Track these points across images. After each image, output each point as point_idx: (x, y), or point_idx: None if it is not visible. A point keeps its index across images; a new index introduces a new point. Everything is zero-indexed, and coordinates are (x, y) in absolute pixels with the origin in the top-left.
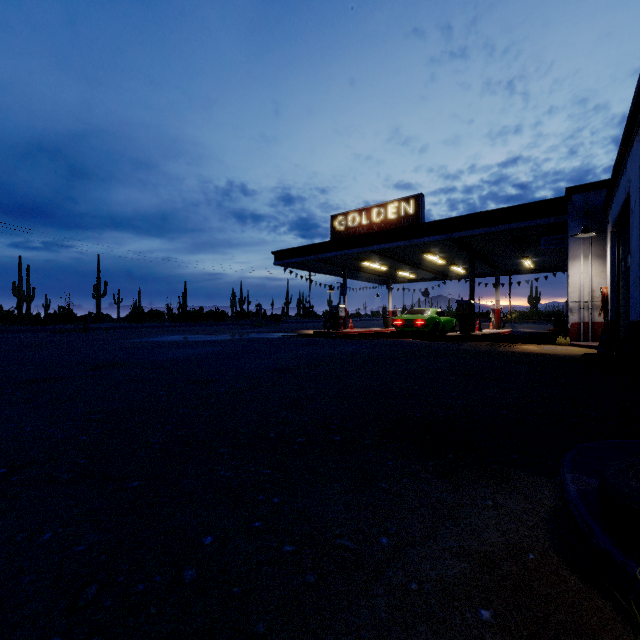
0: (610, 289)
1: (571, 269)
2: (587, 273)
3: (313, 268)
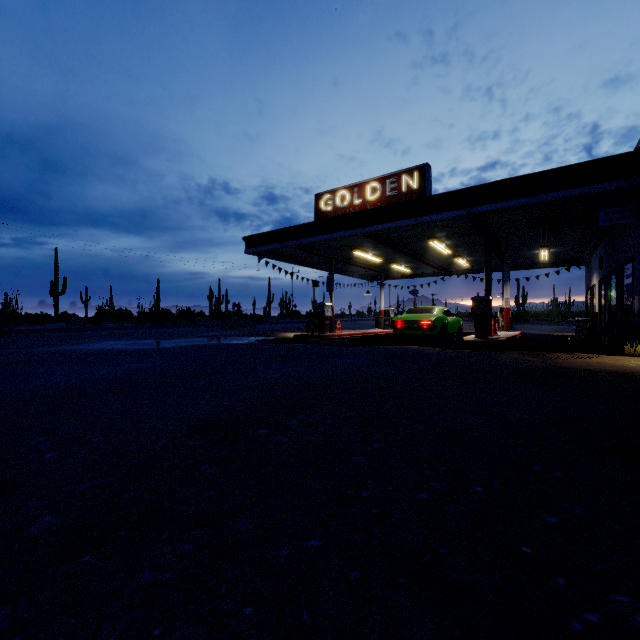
0: None
1: None
2: None
3: (294, 259)
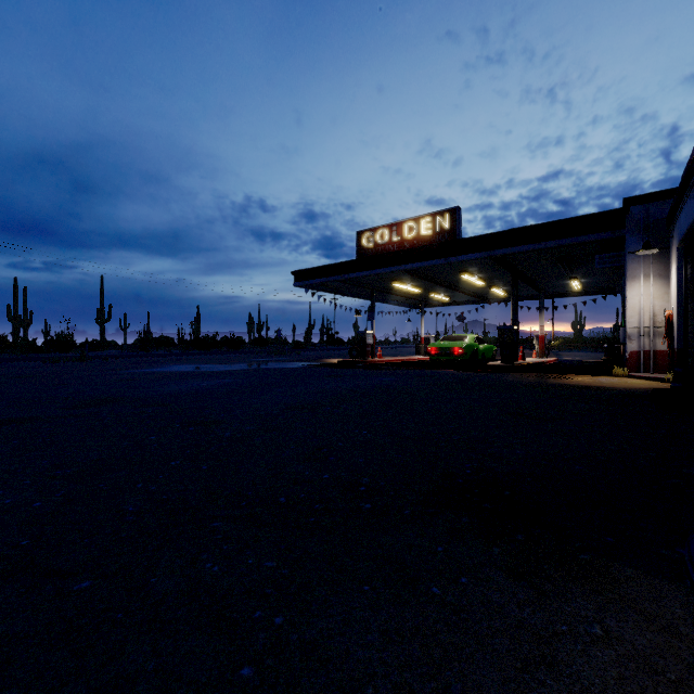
0: (676, 313)
1: (629, 290)
2: (648, 295)
3: (338, 290)
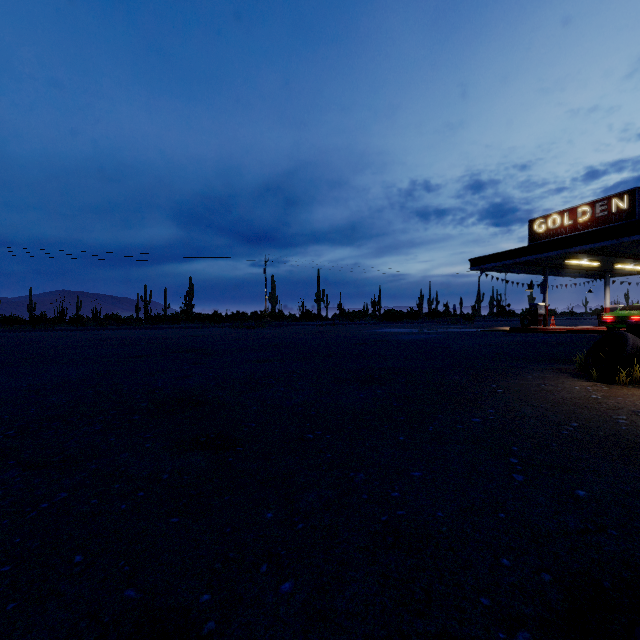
0: None
1: None
2: None
3: (509, 269)
